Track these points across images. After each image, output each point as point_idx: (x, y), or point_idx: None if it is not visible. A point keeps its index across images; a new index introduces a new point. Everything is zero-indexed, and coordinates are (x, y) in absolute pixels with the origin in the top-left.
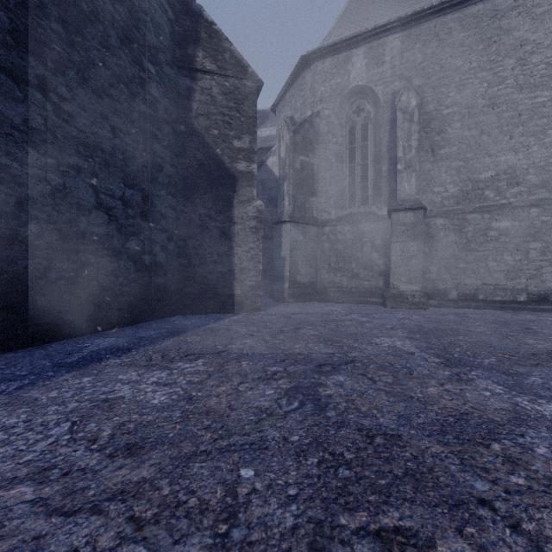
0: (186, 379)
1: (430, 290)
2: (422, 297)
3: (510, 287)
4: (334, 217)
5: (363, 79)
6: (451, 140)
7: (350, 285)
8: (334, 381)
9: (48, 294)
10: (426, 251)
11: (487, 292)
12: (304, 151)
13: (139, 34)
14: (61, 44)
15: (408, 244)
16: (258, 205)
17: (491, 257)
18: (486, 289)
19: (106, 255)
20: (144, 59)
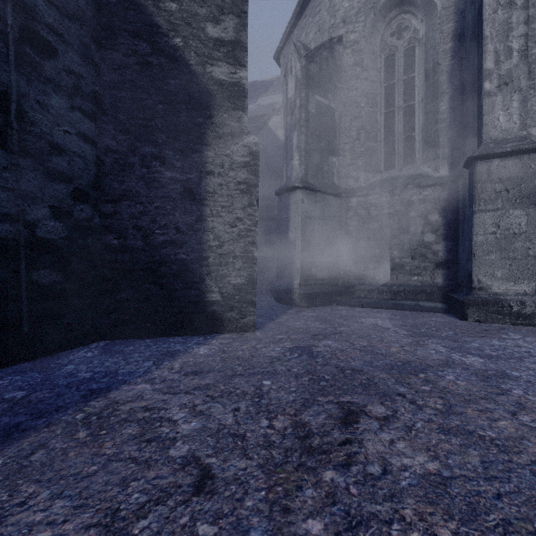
0: None
1: None
2: None
3: None
4: (363, 184)
5: None
6: None
7: (390, 281)
8: None
9: None
10: None
11: None
12: (322, 89)
13: None
14: None
15: (508, 213)
16: (250, 143)
17: None
18: None
19: None
20: None
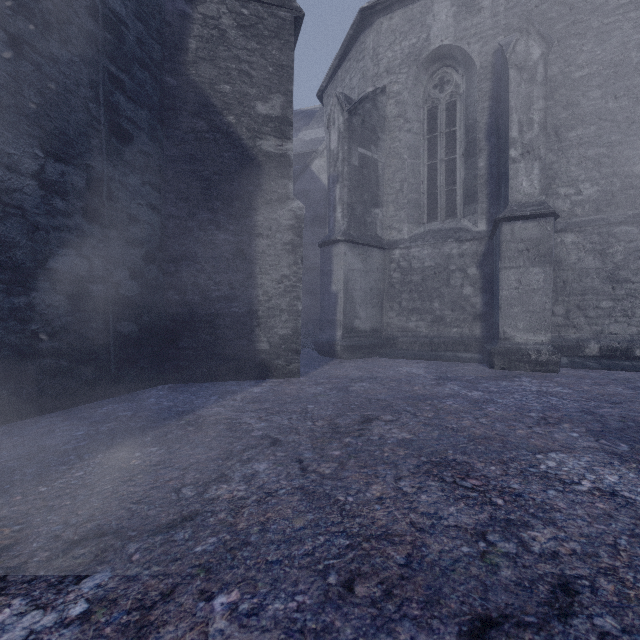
0: None
1: (555, 341)
2: (553, 354)
3: None
4: (406, 237)
5: (450, 36)
6: (587, 116)
7: (431, 333)
8: None
9: None
10: None
11: None
12: (365, 141)
13: None
14: None
15: (528, 271)
16: (295, 208)
17: None
18: None
19: None
20: None
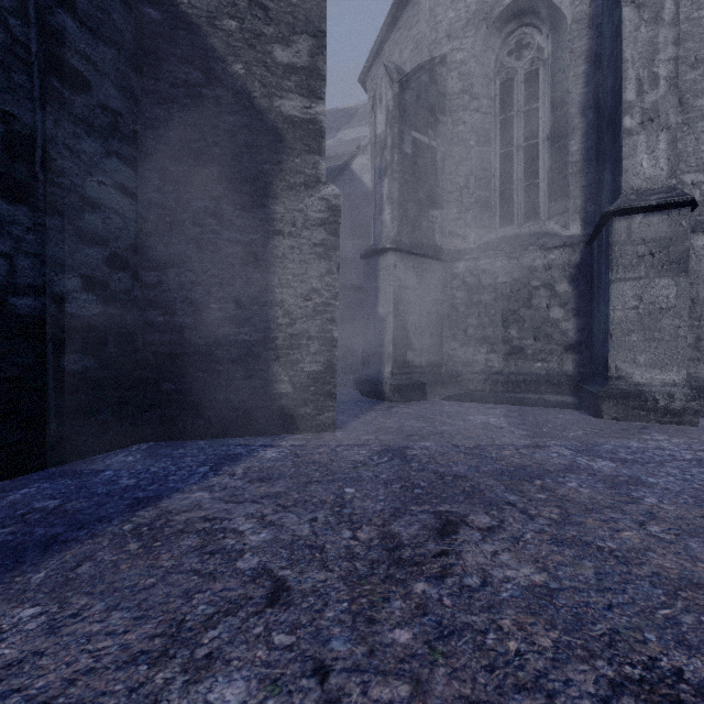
0: None
1: None
2: (693, 400)
3: None
4: (473, 245)
5: None
6: None
7: (506, 368)
8: None
9: None
10: None
11: None
12: (420, 123)
13: None
14: None
15: (653, 283)
16: (329, 196)
17: None
18: None
19: None
20: None
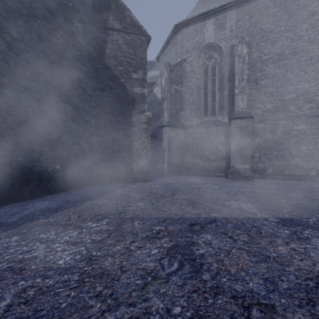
0: (91, 237)
1: (255, 168)
2: (251, 173)
3: (305, 166)
4: (194, 123)
5: (213, 38)
6: (268, 75)
7: (205, 165)
8: (203, 240)
9: (3, 172)
10: (252, 144)
11: (291, 170)
12: (176, 82)
13: (70, 2)
14: (13, 1)
15: (242, 139)
16: (148, 115)
17: (293, 147)
18: (290, 167)
19: (46, 146)
20: (73, 18)
